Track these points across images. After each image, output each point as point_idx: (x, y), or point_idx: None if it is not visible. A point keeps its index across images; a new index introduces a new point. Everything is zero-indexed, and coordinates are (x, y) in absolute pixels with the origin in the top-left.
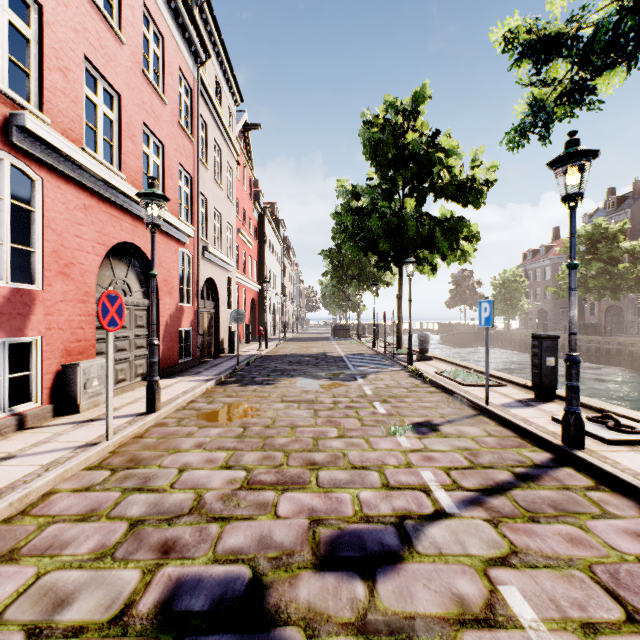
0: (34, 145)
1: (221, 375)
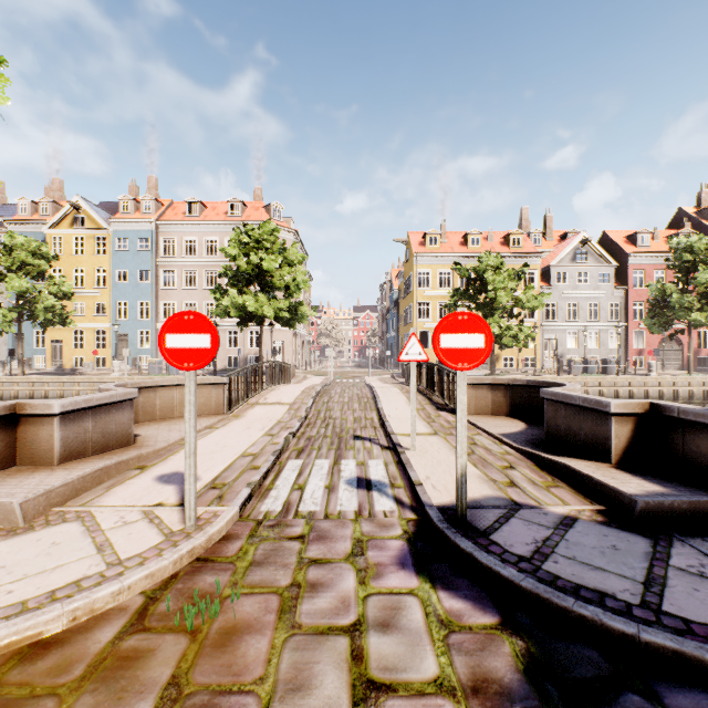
0: (642, 326)
1: (703, 371)
